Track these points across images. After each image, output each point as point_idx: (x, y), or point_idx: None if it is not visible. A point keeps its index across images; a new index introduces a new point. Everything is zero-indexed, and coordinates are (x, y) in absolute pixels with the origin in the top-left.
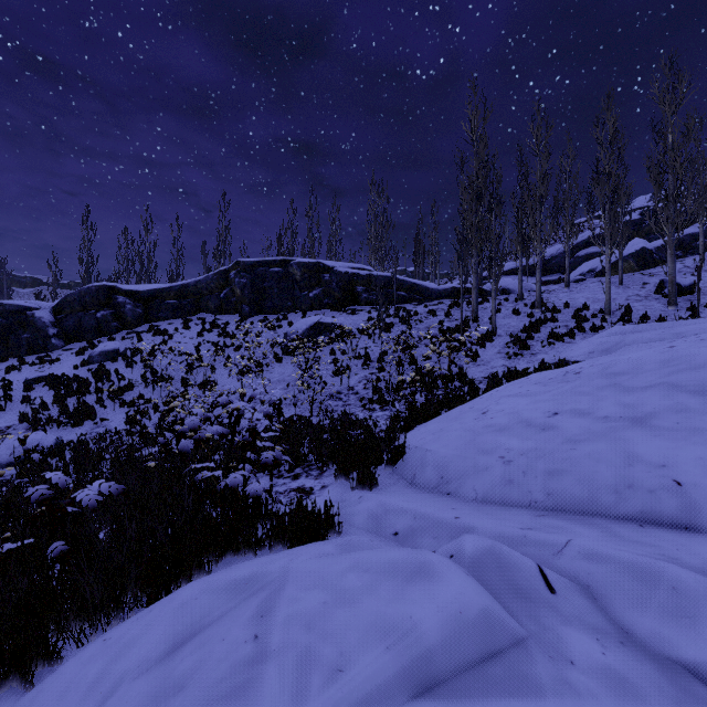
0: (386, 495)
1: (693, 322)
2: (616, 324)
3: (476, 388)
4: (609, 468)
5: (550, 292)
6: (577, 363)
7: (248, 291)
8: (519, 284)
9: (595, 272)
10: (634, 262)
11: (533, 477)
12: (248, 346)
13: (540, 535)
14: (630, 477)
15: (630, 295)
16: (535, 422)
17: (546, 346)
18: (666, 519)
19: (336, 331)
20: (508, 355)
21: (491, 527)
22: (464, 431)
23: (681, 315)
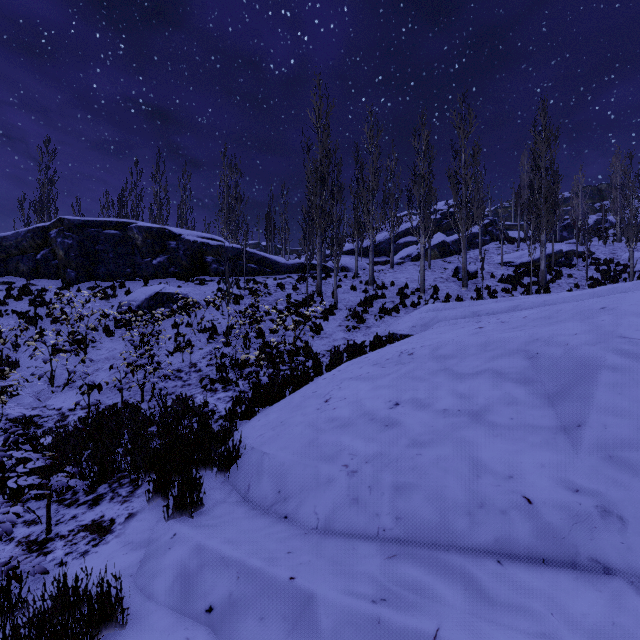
0: (208, 528)
1: (483, 302)
2: (429, 301)
3: (320, 363)
4: (458, 482)
5: (380, 271)
6: (406, 339)
7: (74, 253)
8: (356, 263)
9: (412, 257)
10: (438, 251)
11: (380, 494)
12: (65, 318)
13: (399, 618)
14: (480, 494)
15: (436, 277)
16: (378, 415)
17: (378, 319)
18: (523, 549)
19: (178, 303)
20: (348, 328)
21: (334, 600)
22: (306, 427)
23: (471, 295)
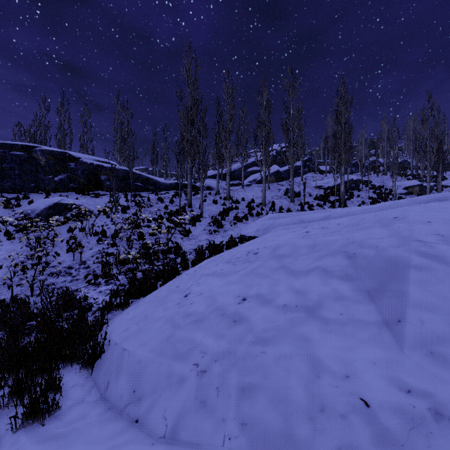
0: (53, 442)
1: (306, 213)
2: (268, 212)
3: (187, 260)
4: (299, 383)
5: (234, 190)
6: (252, 241)
7: None
8: (217, 184)
9: (257, 181)
10: (274, 177)
11: (226, 397)
12: None
13: None
14: (321, 396)
15: (273, 195)
16: (228, 310)
17: (232, 225)
18: None
19: (72, 212)
20: (210, 231)
21: None
22: (165, 322)
23: (297, 208)
